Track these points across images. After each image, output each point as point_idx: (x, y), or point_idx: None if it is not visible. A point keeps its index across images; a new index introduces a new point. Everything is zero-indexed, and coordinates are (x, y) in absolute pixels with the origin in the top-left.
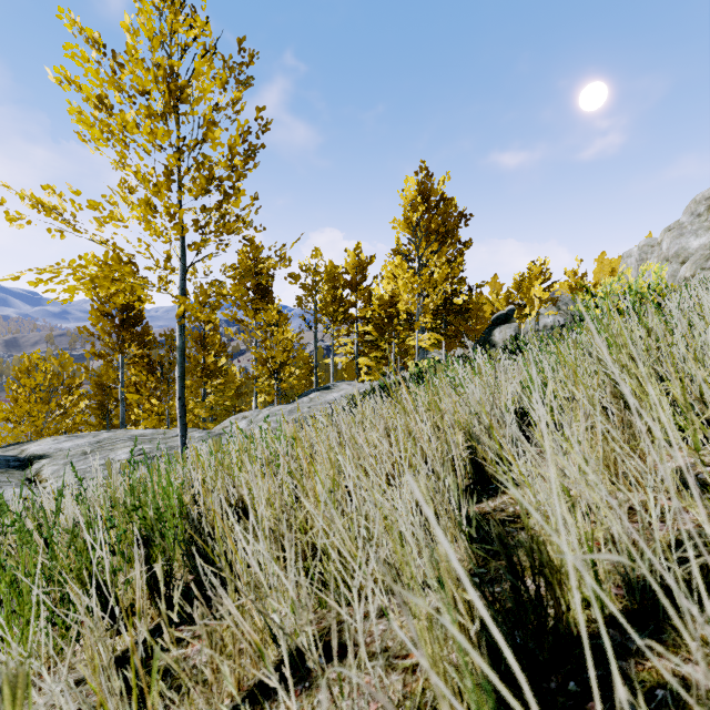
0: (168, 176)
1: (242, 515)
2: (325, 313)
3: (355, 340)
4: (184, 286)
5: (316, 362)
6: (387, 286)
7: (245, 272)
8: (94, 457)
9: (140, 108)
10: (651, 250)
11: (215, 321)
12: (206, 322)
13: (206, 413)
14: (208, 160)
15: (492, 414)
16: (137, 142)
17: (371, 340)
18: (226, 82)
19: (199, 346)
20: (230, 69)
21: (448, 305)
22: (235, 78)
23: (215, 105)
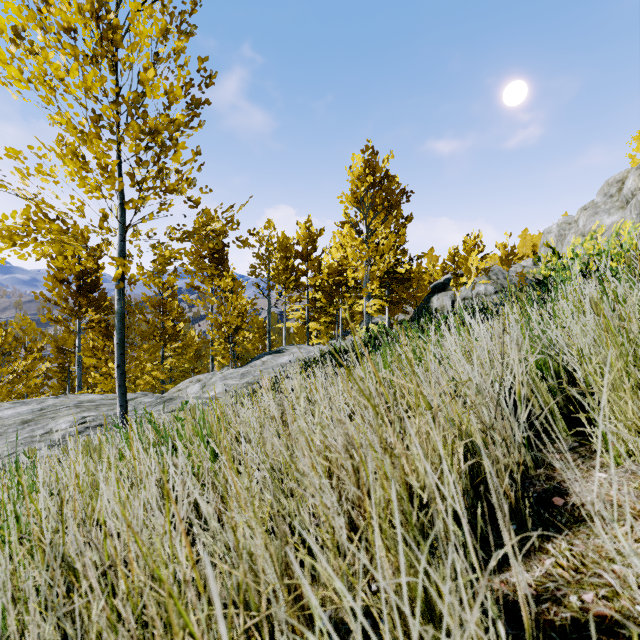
0: (95, 122)
1: (71, 634)
2: (278, 281)
3: (306, 306)
4: (124, 248)
5: (269, 326)
6: (336, 254)
7: (189, 233)
8: (32, 427)
9: (64, 46)
10: (569, 227)
11: (174, 288)
12: (165, 289)
13: (164, 375)
14: (153, 120)
15: (491, 404)
16: (73, 95)
17: (320, 306)
18: (167, 30)
19: (157, 312)
20: (170, 15)
21: (392, 274)
22: (177, 26)
23: (155, 55)
